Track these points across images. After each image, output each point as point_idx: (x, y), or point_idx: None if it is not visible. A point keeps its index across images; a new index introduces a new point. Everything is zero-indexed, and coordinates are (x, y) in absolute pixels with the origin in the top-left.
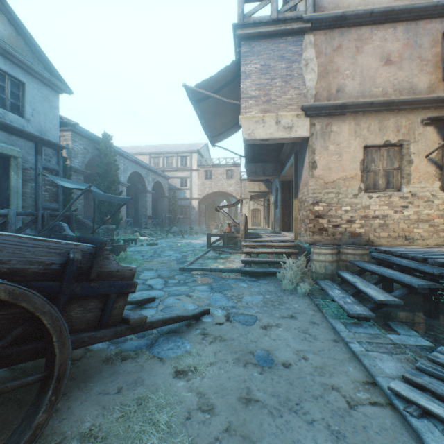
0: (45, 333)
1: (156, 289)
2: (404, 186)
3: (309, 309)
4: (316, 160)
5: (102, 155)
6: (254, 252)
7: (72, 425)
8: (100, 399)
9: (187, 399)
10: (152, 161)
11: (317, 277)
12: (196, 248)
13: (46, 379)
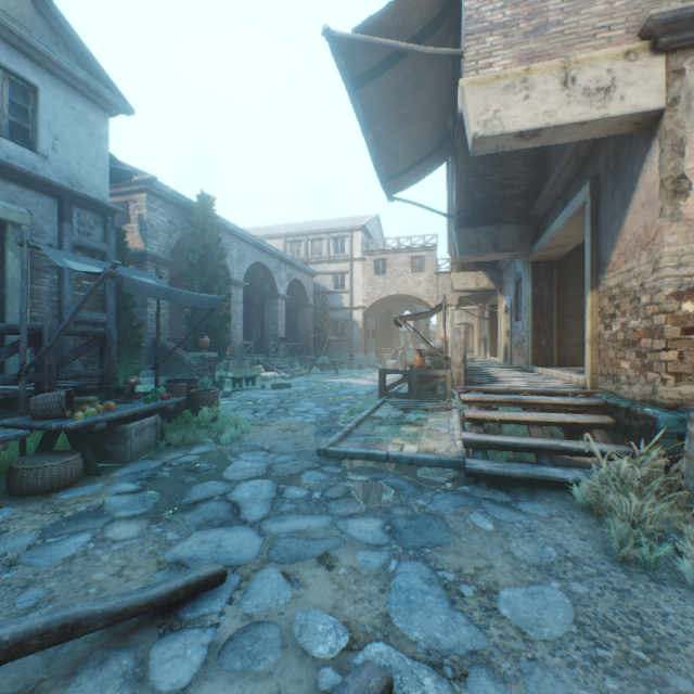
0: None
1: (244, 524)
2: None
3: None
4: (688, 172)
5: (197, 232)
6: (494, 420)
7: None
8: None
9: None
10: (289, 248)
11: None
12: (358, 395)
13: None
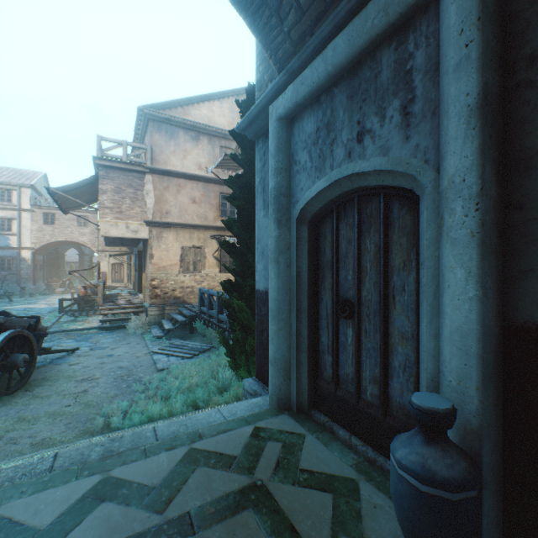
0: (30, 347)
1: None
2: (202, 270)
3: (139, 340)
4: (154, 253)
5: None
6: (111, 313)
7: (35, 379)
8: (40, 374)
9: (79, 367)
10: None
11: (151, 324)
12: (44, 314)
13: (31, 361)
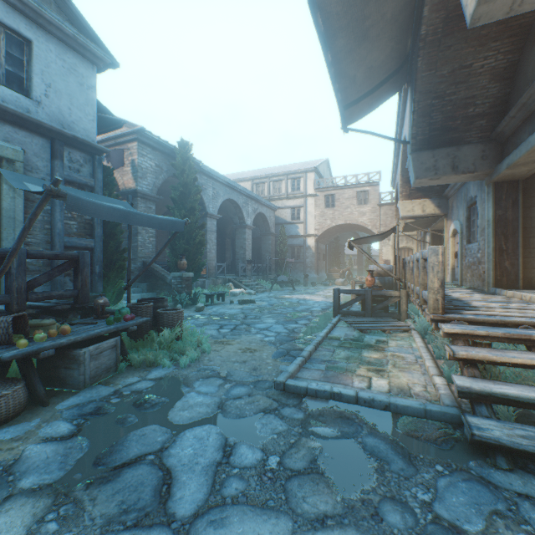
0: None
1: (167, 526)
2: None
3: None
4: None
5: (177, 172)
6: (493, 361)
7: None
8: None
9: None
10: (255, 188)
11: None
12: (313, 311)
13: None
